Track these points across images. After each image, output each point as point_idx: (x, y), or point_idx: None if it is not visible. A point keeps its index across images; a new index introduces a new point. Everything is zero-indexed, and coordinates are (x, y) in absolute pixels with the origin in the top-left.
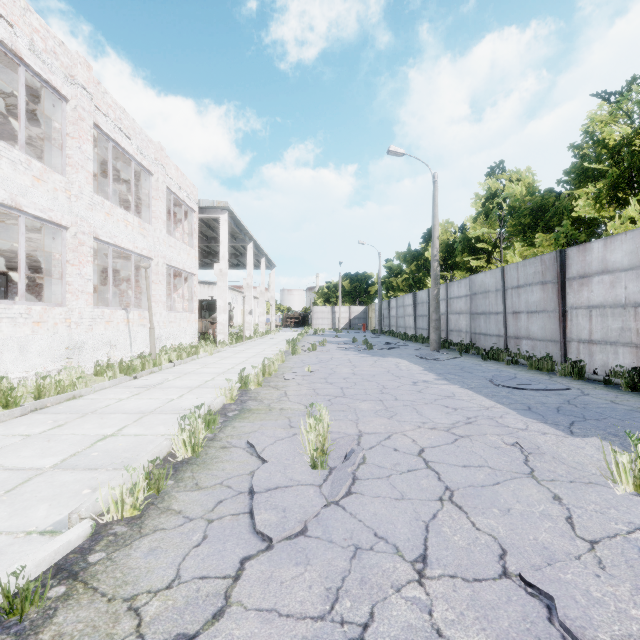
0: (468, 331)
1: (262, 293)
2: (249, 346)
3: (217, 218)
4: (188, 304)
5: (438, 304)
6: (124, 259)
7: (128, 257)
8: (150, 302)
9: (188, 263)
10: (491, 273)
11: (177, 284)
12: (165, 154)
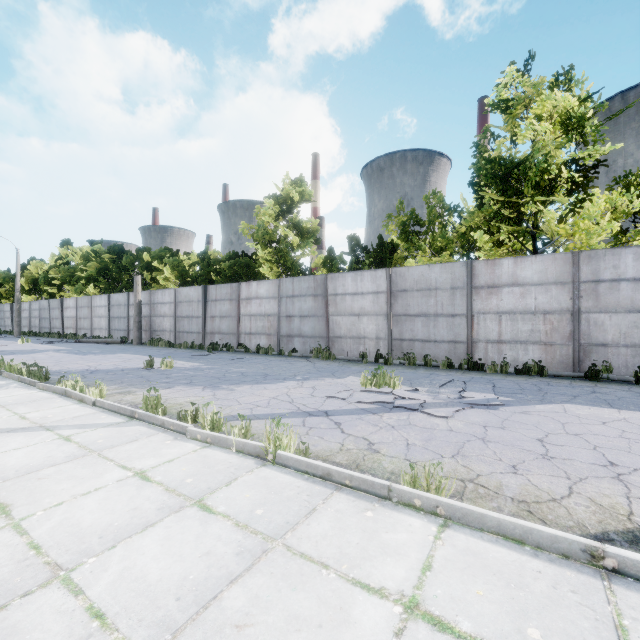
0: (39, 326)
1: None
2: None
3: None
4: None
5: (20, 313)
6: None
7: None
8: None
9: None
10: (46, 301)
11: None
12: None
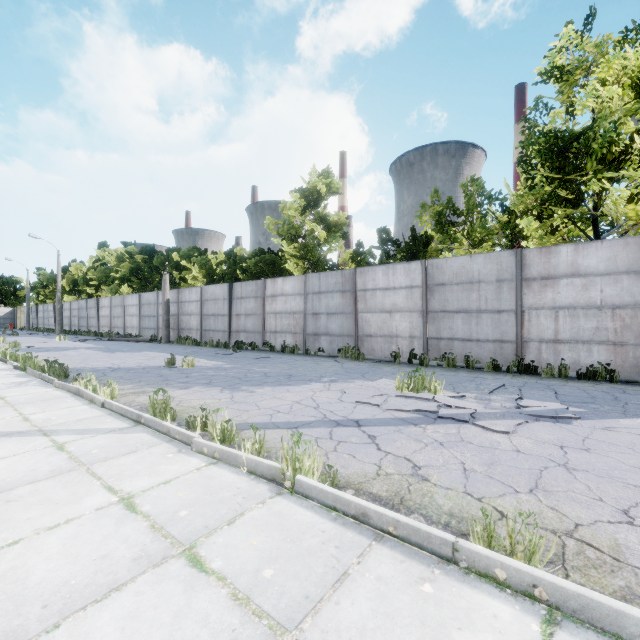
0: (78, 325)
1: None
2: None
3: None
4: None
5: (61, 313)
6: None
7: None
8: None
9: None
10: (84, 301)
11: None
12: None
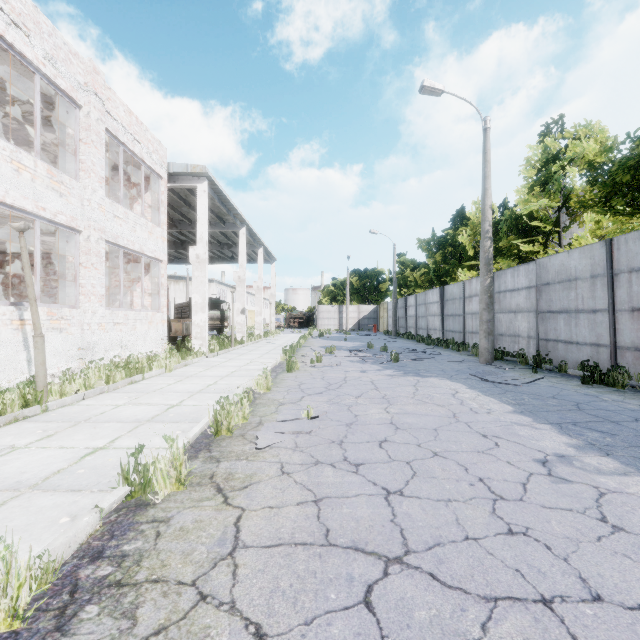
0: (532, 336)
1: (259, 289)
2: (235, 354)
3: (196, 192)
4: (153, 300)
5: (491, 299)
6: (54, 236)
7: (56, 232)
8: (31, 290)
9: (150, 244)
10: (582, 251)
11: (139, 273)
12: (103, 81)
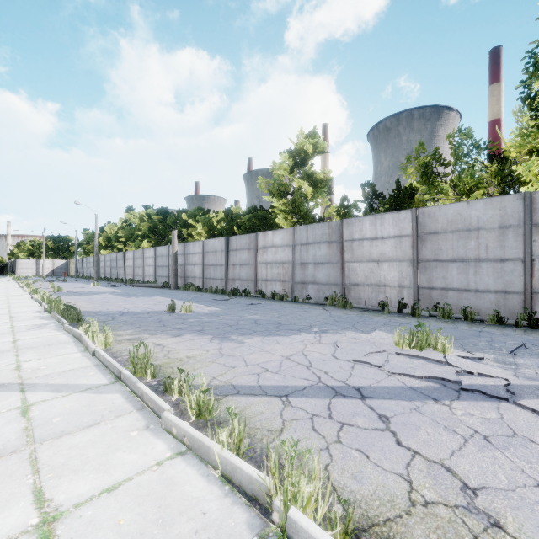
0: (111, 273)
1: None
2: None
3: None
4: None
5: (98, 263)
6: None
7: None
8: None
9: None
10: (115, 254)
11: None
12: None
